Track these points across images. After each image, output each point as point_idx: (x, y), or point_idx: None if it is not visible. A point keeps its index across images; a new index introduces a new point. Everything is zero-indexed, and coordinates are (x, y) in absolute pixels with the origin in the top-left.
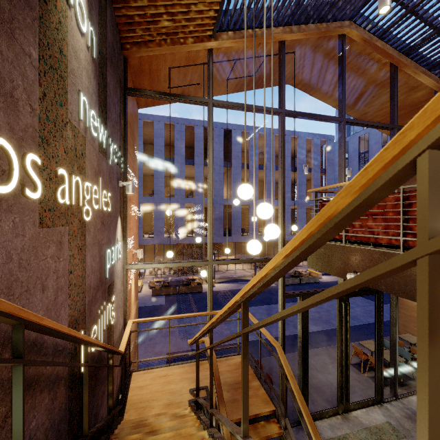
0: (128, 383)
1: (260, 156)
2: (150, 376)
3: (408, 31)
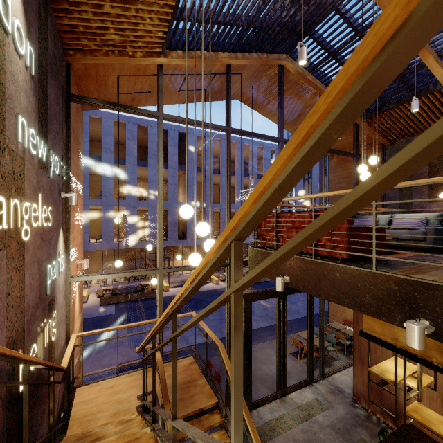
0: (71, 399)
1: (216, 160)
2: (97, 389)
3: (330, 71)
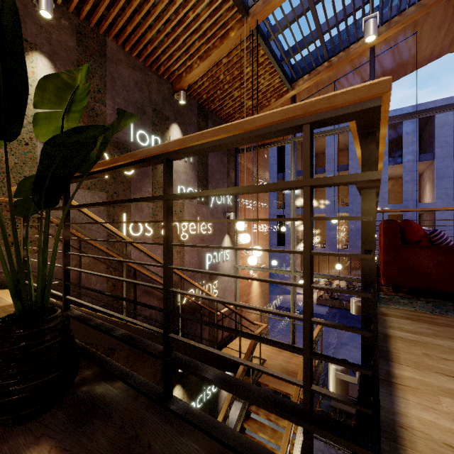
0: (232, 339)
1: None
2: (245, 342)
3: None
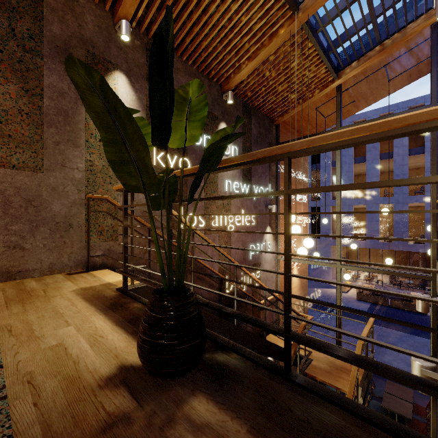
0: None
1: None
2: None
3: None
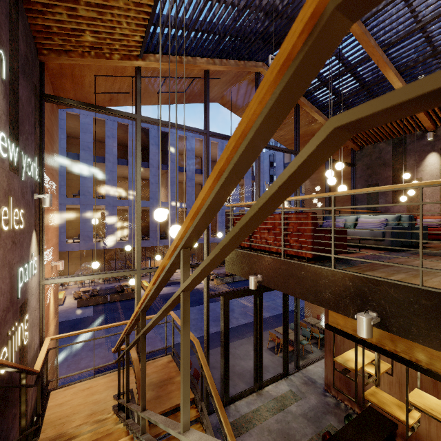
0: (45, 403)
1: (198, 160)
2: (72, 391)
3: None
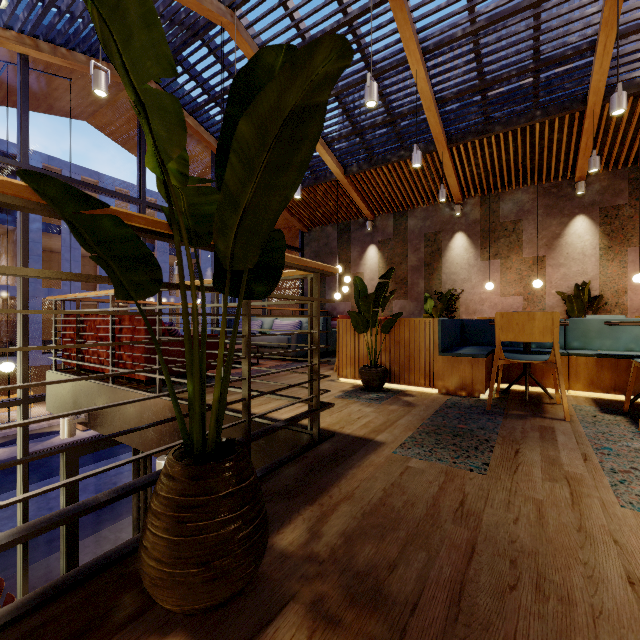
0: None
1: None
2: None
3: (218, 121)
